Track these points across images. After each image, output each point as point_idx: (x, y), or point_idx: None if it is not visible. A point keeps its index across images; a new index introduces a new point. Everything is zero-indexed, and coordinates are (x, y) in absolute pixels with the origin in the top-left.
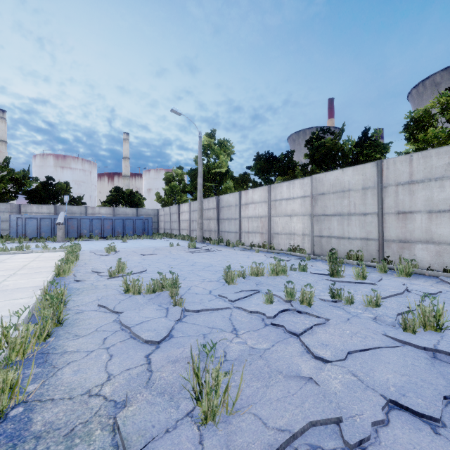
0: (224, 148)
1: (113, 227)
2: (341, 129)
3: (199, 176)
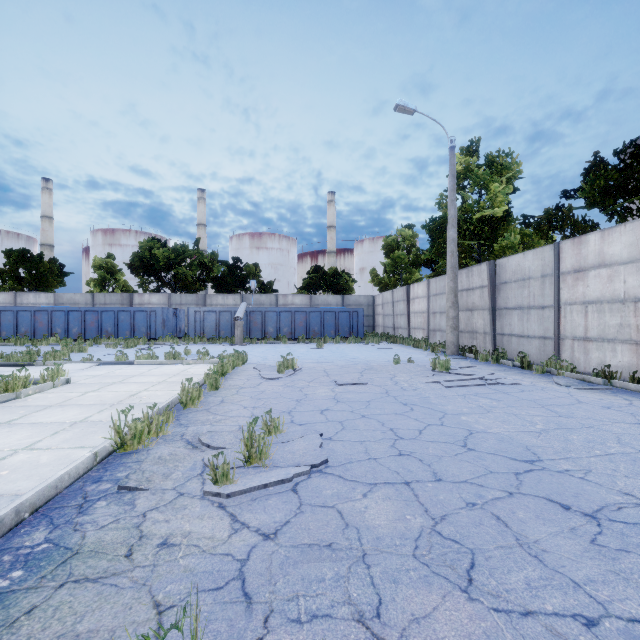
0: (499, 168)
1: (307, 324)
2: None
3: (450, 224)
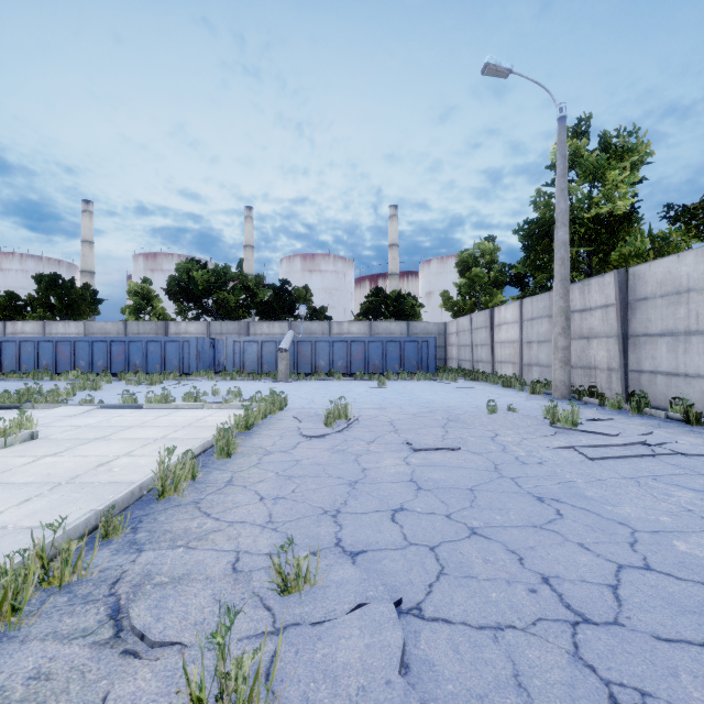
0: (620, 151)
1: (366, 356)
2: None
3: (558, 222)
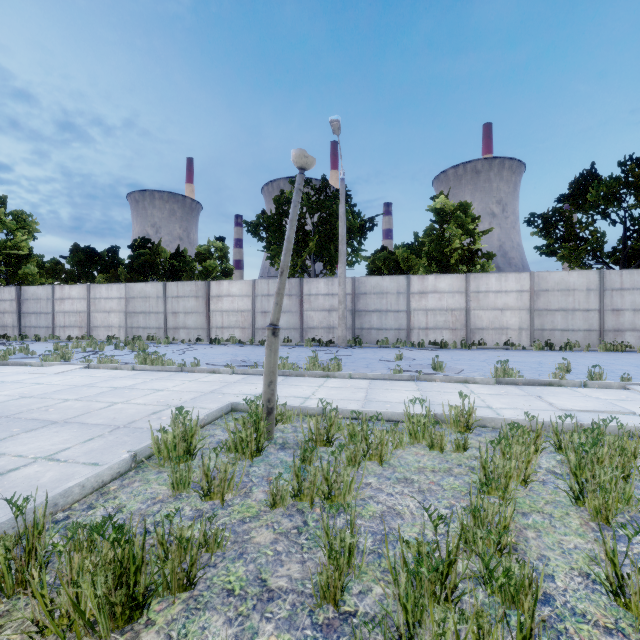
0: (23, 223)
1: None
2: (159, 243)
3: None
